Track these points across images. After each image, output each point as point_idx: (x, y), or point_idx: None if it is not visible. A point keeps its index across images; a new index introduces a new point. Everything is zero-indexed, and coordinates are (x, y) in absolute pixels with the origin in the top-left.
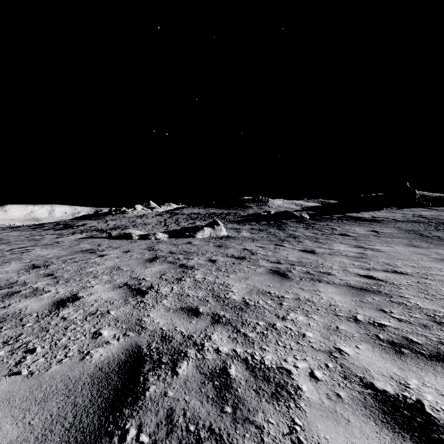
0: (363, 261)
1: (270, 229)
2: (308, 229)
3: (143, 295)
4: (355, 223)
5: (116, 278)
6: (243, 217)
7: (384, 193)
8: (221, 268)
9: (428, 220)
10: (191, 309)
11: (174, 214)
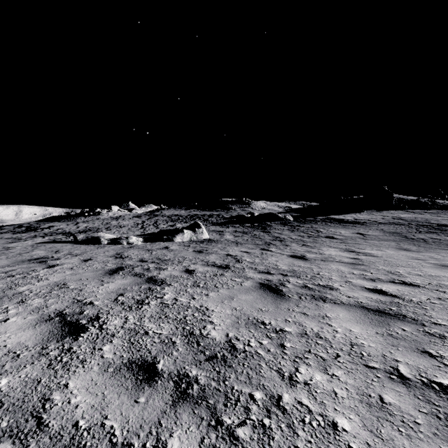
0: (363, 269)
1: (254, 232)
2: (293, 231)
3: (77, 335)
4: (339, 225)
5: (52, 303)
6: (226, 219)
7: (364, 196)
8: (199, 283)
9: (408, 223)
10: (145, 364)
11: (153, 215)
